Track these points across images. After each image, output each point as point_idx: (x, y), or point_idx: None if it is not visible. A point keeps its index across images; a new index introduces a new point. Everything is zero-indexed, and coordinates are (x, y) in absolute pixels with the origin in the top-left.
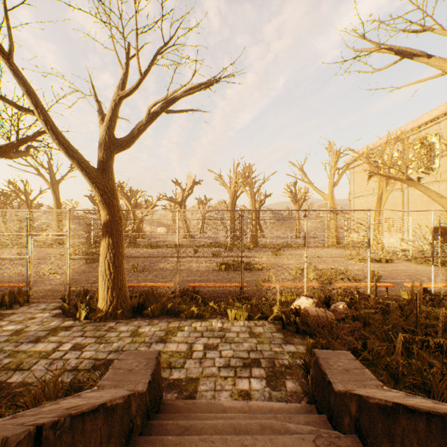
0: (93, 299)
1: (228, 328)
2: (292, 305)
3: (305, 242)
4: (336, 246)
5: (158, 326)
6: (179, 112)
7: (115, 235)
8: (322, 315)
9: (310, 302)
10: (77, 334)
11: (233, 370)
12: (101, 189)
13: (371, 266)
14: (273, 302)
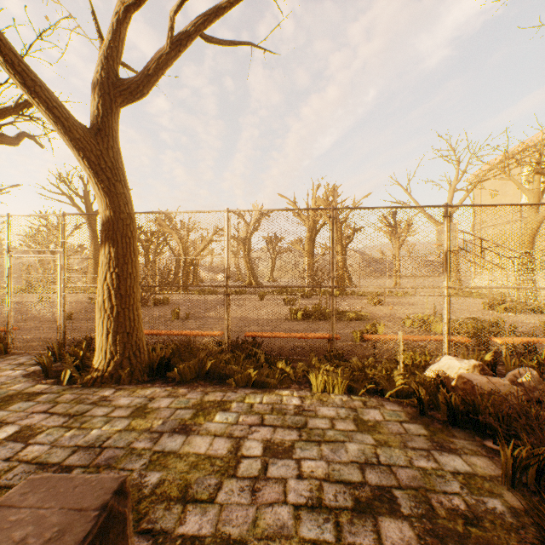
0: (94, 351)
1: (312, 409)
2: (427, 371)
3: (446, 262)
4: (459, 294)
5: (184, 399)
6: (227, 44)
7: (120, 244)
8: (502, 391)
9: (468, 366)
10: (39, 409)
11: (332, 521)
12: (94, 162)
13: (527, 318)
14: (390, 365)
